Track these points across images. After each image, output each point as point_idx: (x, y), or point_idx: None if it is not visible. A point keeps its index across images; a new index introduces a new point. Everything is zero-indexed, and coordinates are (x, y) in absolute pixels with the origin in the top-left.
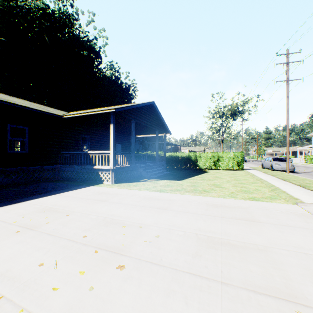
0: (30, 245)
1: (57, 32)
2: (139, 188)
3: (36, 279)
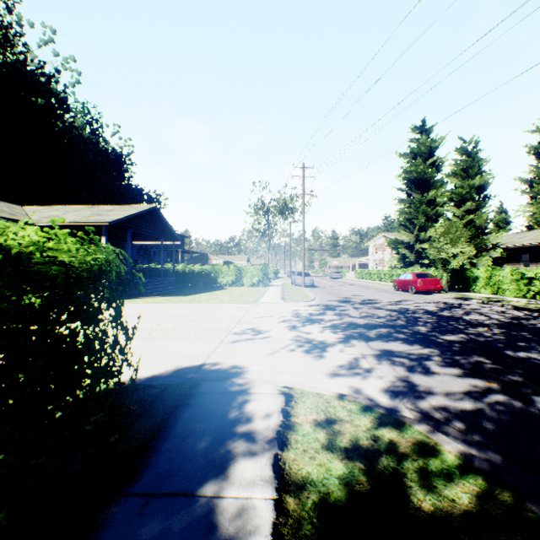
0: None
1: None
2: (136, 302)
3: None
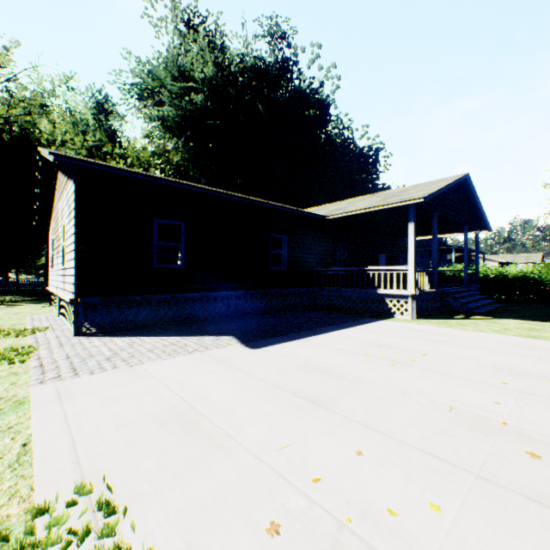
0: (438, 381)
1: (270, 92)
2: (475, 328)
3: (520, 416)
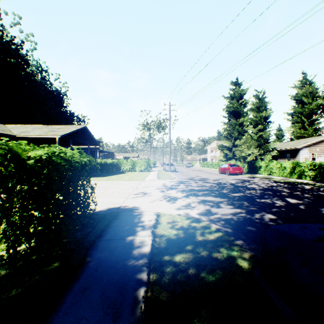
0: None
1: None
2: None
3: None
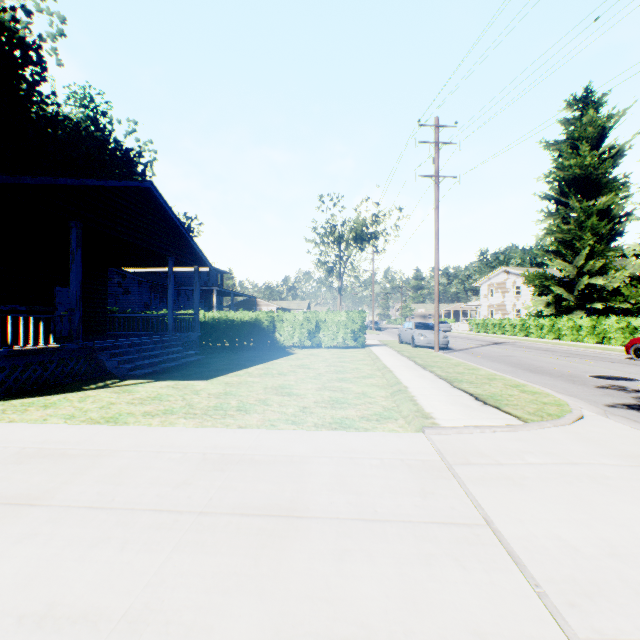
0: None
1: None
2: (50, 413)
3: None
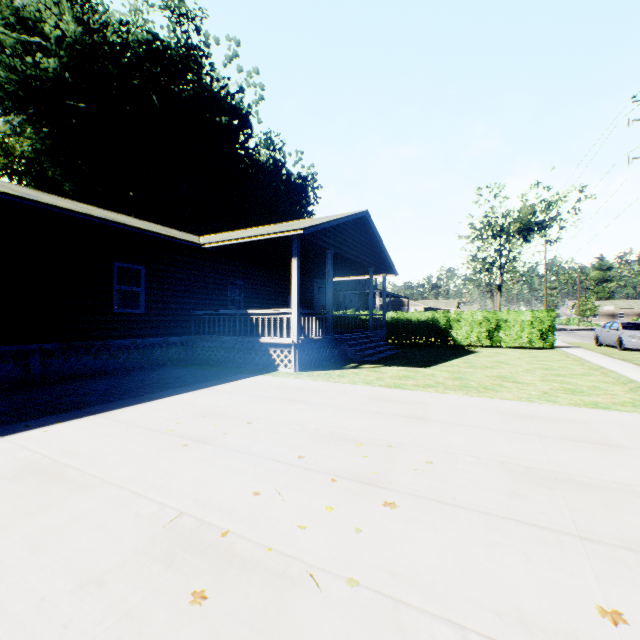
0: (218, 465)
1: (172, 84)
2: (350, 380)
3: (263, 513)
